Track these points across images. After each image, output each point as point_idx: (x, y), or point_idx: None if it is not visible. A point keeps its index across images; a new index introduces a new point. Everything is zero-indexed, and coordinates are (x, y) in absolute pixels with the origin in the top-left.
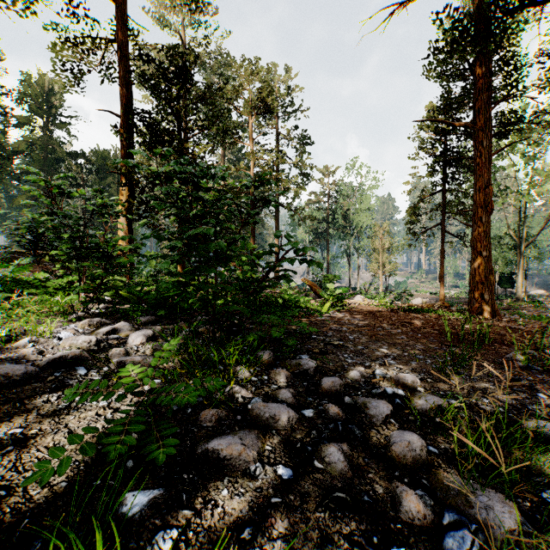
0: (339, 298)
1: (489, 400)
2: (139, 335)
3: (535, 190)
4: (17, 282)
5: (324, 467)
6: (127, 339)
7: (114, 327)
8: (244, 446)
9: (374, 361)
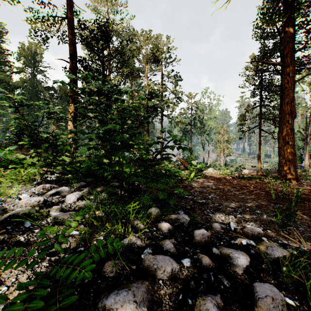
0: (200, 170)
1: None
2: (72, 196)
3: None
4: (7, 160)
5: None
6: (64, 198)
7: (57, 191)
8: (136, 303)
9: (227, 215)
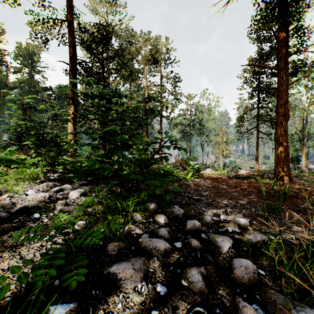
0: (197, 170)
1: (294, 235)
2: (75, 193)
3: (313, 107)
4: (8, 160)
5: (188, 285)
6: (68, 195)
7: (61, 188)
8: (134, 270)
9: (219, 209)
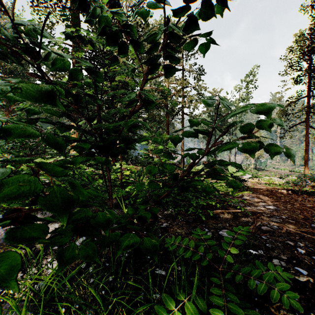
0: (241, 180)
1: None
2: None
3: None
4: None
5: None
6: None
7: None
8: None
9: None
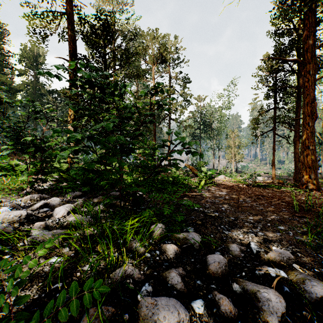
0: (210, 177)
1: None
2: (62, 209)
3: None
4: None
5: None
6: (53, 212)
7: (46, 202)
8: None
9: (246, 232)
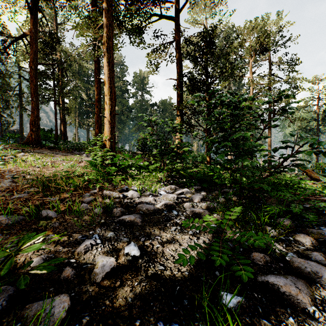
0: None
1: None
2: (196, 197)
3: None
4: (137, 166)
5: None
6: (190, 198)
7: (183, 191)
8: (298, 289)
9: None
